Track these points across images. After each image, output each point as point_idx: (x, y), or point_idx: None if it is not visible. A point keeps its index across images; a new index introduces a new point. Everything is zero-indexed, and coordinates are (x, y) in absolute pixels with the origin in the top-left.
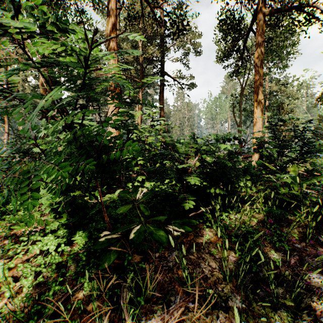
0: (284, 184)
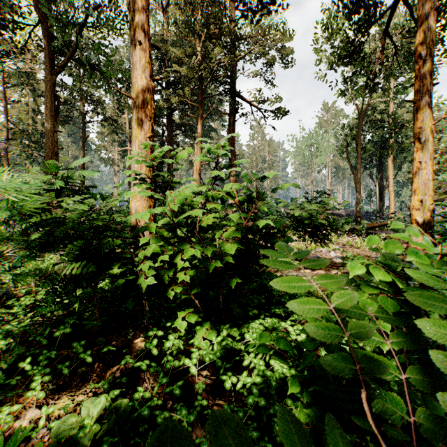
0: None
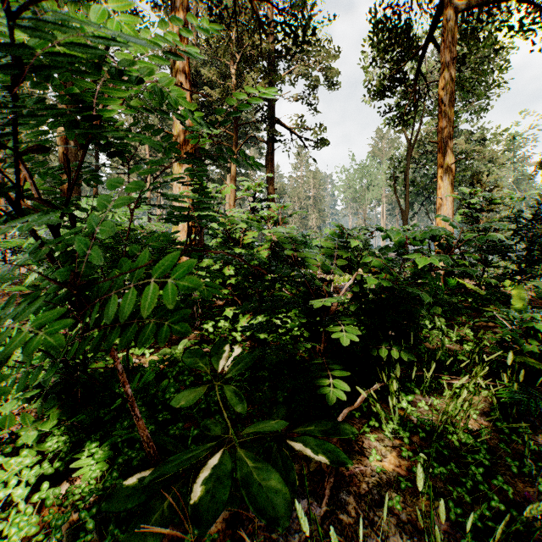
0: (524, 331)
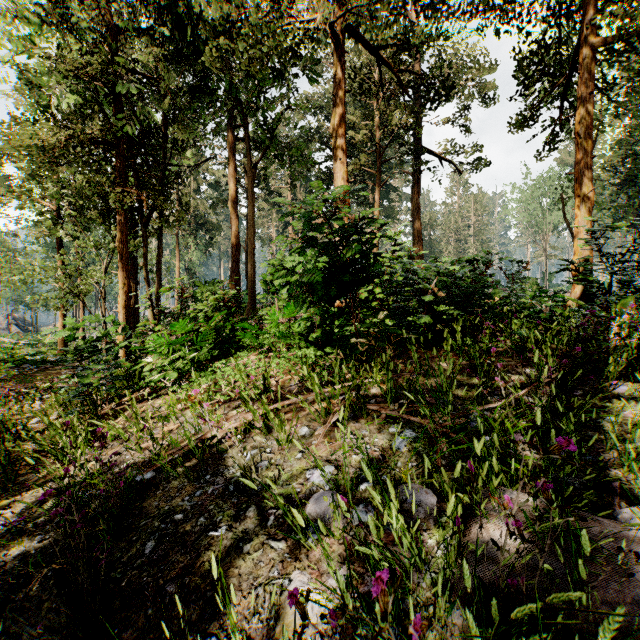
0: (550, 311)
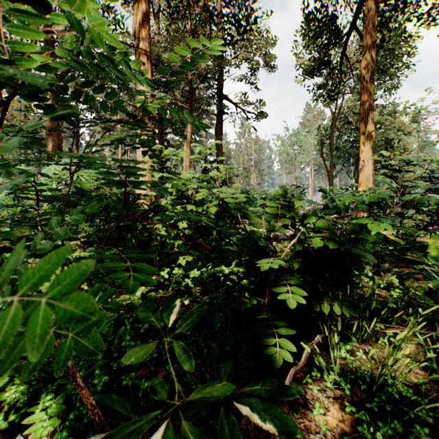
0: None
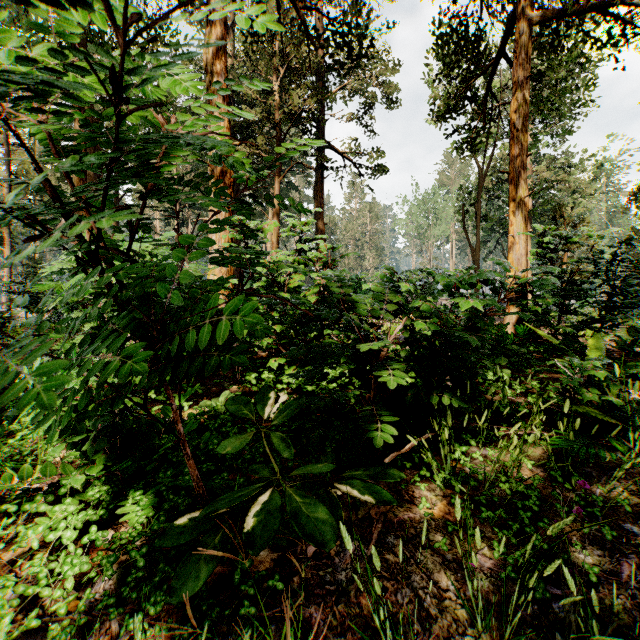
0: (587, 380)
